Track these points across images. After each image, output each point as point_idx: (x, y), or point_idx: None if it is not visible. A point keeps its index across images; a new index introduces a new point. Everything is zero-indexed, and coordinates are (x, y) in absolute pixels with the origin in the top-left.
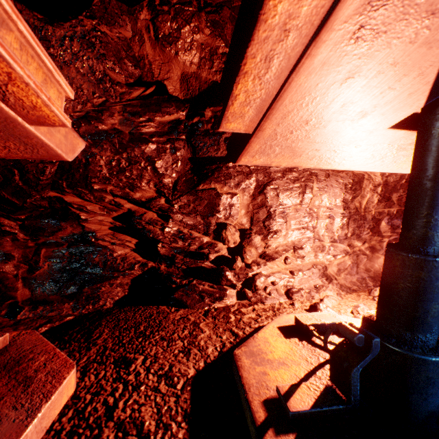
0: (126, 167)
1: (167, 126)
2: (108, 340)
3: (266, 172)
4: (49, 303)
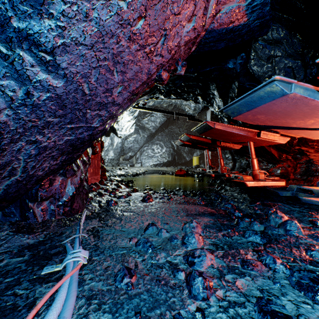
0: None
1: None
2: None
3: None
4: (296, 180)
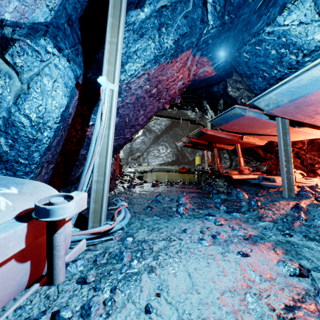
0: None
1: None
2: None
3: None
4: (276, 175)
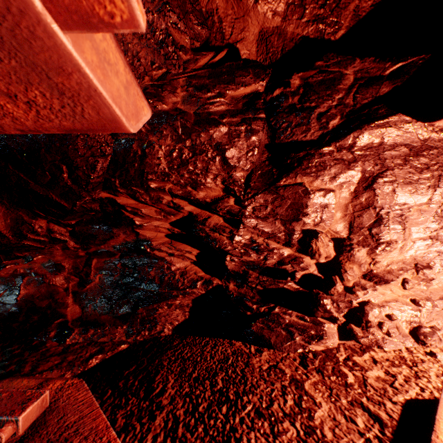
0: (189, 159)
1: (241, 102)
2: (177, 401)
3: (378, 158)
4: (100, 326)
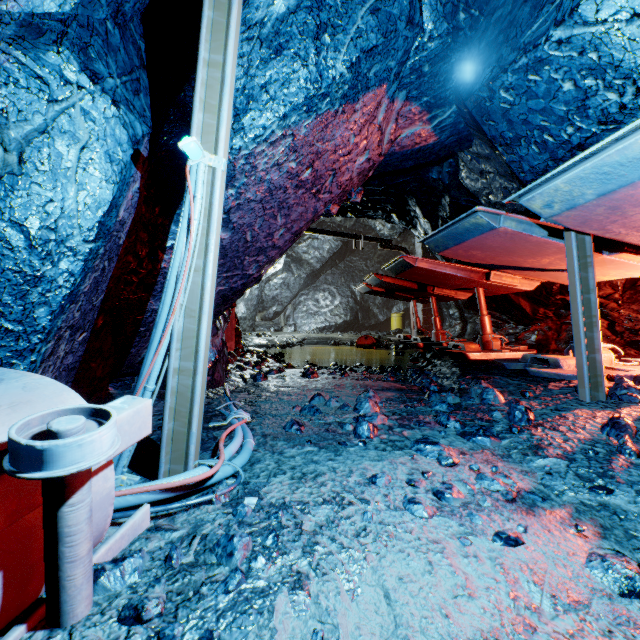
0: None
1: None
2: None
3: None
4: (558, 351)
